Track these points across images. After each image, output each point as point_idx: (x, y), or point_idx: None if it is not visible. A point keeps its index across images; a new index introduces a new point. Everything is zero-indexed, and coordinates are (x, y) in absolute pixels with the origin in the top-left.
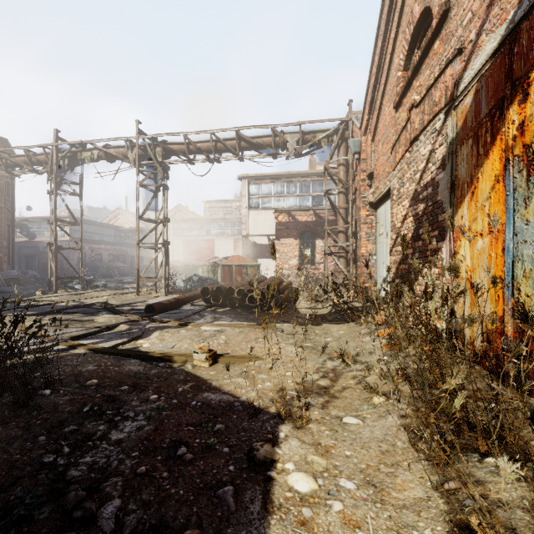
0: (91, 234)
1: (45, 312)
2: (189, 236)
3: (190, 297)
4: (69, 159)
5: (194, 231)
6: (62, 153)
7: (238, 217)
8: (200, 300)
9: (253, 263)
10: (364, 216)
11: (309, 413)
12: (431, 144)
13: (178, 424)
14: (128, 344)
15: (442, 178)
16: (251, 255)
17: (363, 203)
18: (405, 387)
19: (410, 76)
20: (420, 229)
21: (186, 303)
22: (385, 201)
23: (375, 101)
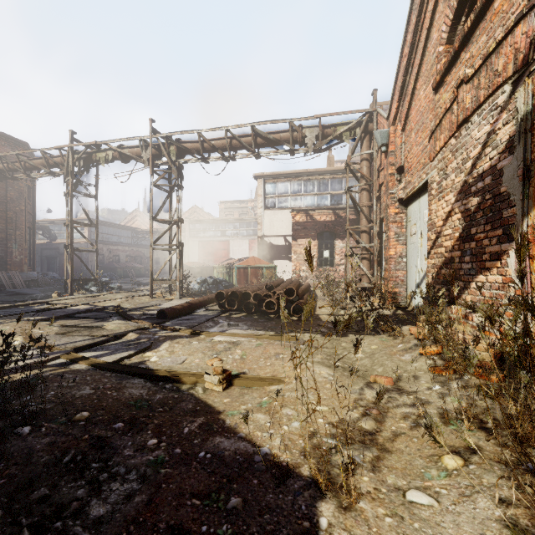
0: (109, 235)
1: (56, 317)
2: (205, 237)
3: (204, 301)
4: (85, 161)
5: (210, 232)
6: (77, 155)
7: (253, 217)
8: (215, 304)
9: (269, 264)
10: (392, 214)
11: (357, 479)
12: (490, 124)
13: (179, 492)
14: (134, 357)
15: (509, 164)
16: (267, 256)
17: (391, 199)
18: (484, 441)
19: (458, 47)
20: (472, 228)
21: (200, 307)
22: (418, 197)
23: (407, 85)
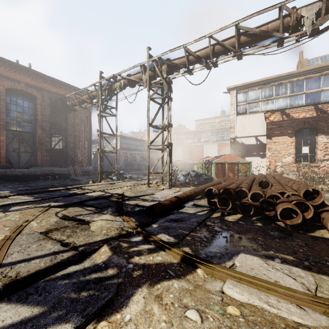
0: (130, 145)
1: (70, 203)
2: (186, 143)
3: (191, 195)
4: (108, 91)
5: (189, 140)
6: (104, 87)
7: (221, 127)
8: (199, 196)
9: (244, 161)
10: None
11: None
12: None
13: None
14: None
15: None
16: (239, 154)
17: None
18: None
19: None
20: None
21: (187, 201)
22: None
23: None
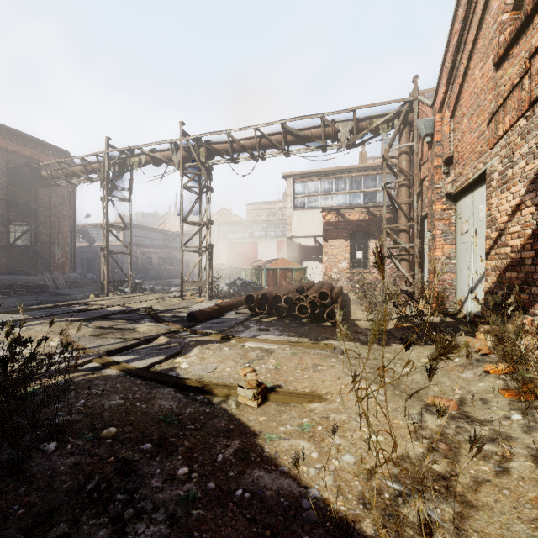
0: (142, 238)
1: (92, 318)
2: (233, 239)
3: (234, 304)
4: (119, 166)
5: (238, 234)
6: (113, 160)
7: (281, 218)
8: (244, 307)
9: (298, 266)
10: (439, 211)
11: None
12: None
13: None
14: (165, 362)
15: None
16: (296, 258)
17: (438, 194)
18: None
19: (531, 10)
20: None
21: (229, 310)
22: (471, 190)
23: (458, 66)
